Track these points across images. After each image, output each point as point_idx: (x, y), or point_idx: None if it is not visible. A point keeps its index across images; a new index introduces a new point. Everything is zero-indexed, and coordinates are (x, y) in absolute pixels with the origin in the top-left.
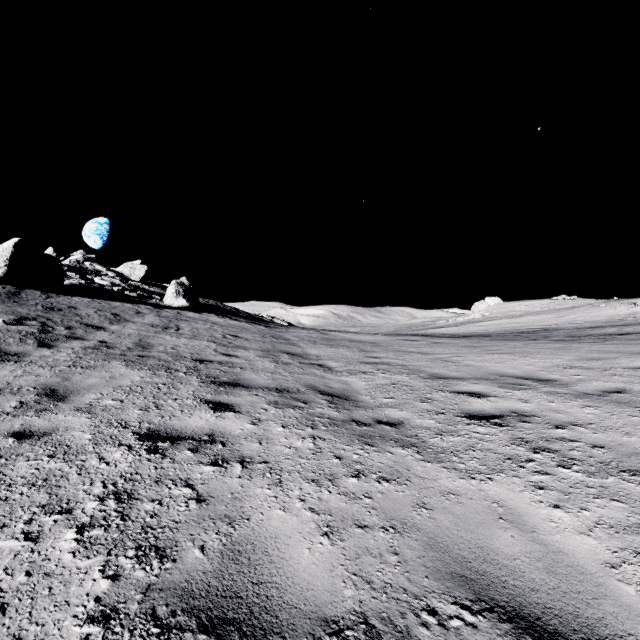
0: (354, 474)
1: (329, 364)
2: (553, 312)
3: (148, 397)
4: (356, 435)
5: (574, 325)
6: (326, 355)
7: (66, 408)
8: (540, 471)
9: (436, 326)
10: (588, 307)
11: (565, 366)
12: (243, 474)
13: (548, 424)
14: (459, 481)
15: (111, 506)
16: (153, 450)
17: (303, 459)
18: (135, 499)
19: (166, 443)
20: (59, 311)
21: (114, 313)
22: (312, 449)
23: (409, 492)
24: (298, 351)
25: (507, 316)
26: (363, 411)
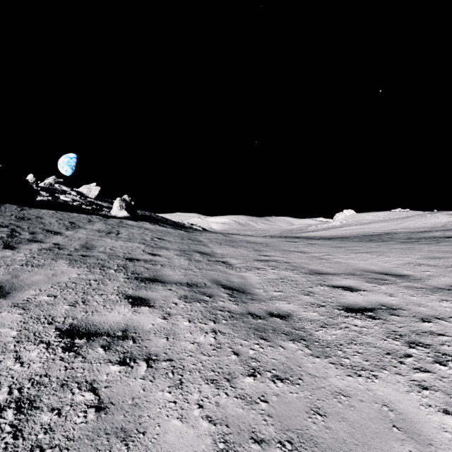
0: (250, 372)
1: (231, 261)
2: (393, 220)
3: (79, 293)
4: (252, 328)
5: (409, 230)
6: (228, 254)
7: (5, 304)
8: (420, 368)
9: (308, 230)
10: (418, 217)
11: (415, 263)
12: (147, 374)
13: (415, 317)
14: (347, 379)
15: (8, 418)
16: (69, 348)
17: (204, 356)
18: (35, 408)
19: (82, 340)
20: (28, 220)
21: (71, 221)
22: (213, 344)
23: (302, 393)
24: (207, 250)
25: (359, 223)
26: (257, 304)
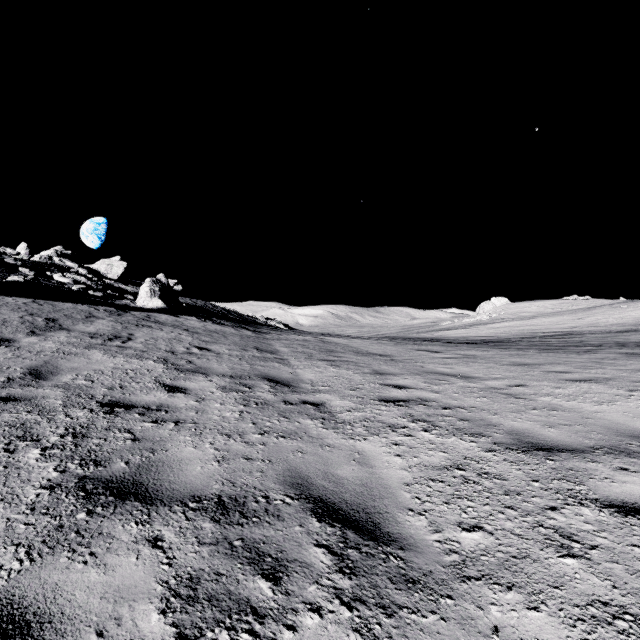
0: None
1: (331, 403)
2: (569, 313)
3: None
4: None
5: (599, 328)
6: (326, 382)
7: None
8: None
9: (441, 328)
10: (608, 308)
11: None
12: None
13: None
14: None
15: None
16: None
17: None
18: None
19: None
20: None
21: (50, 318)
22: None
23: None
24: (286, 374)
25: (518, 317)
26: (432, 615)
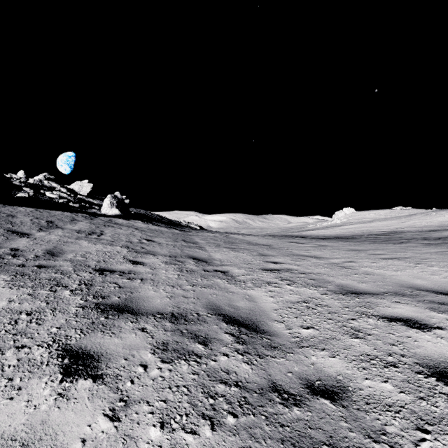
0: None
1: (232, 271)
2: (396, 219)
3: None
4: (288, 444)
5: (415, 229)
6: (229, 260)
7: None
8: None
9: (308, 229)
10: (422, 215)
11: None
12: None
13: None
14: None
15: None
16: None
17: None
18: None
19: None
20: None
21: (49, 220)
22: None
23: None
24: (204, 255)
25: (360, 222)
26: (282, 358)
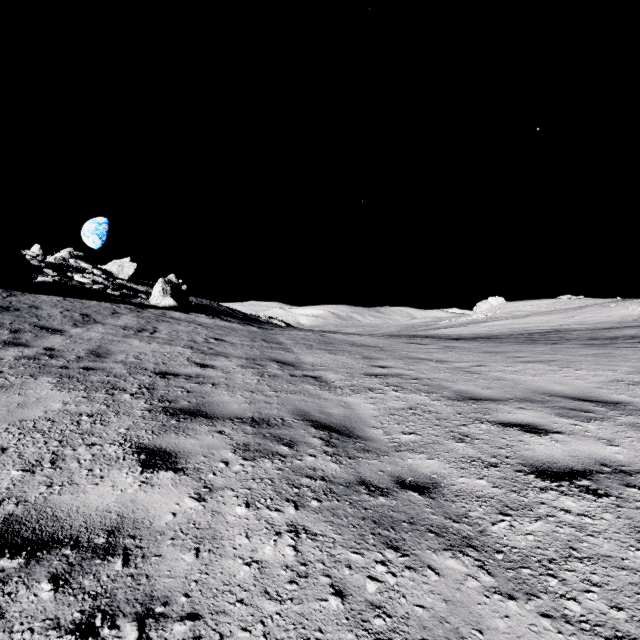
0: None
1: (327, 376)
2: (560, 312)
3: (51, 441)
4: (369, 520)
5: (586, 326)
6: (323, 364)
7: None
8: None
9: (438, 326)
10: (597, 307)
11: (627, 381)
12: None
13: None
14: None
15: None
16: None
17: (270, 601)
18: None
19: (16, 559)
20: (15, 311)
21: (84, 313)
22: (291, 566)
23: None
24: (290, 358)
25: (512, 316)
26: (375, 460)
